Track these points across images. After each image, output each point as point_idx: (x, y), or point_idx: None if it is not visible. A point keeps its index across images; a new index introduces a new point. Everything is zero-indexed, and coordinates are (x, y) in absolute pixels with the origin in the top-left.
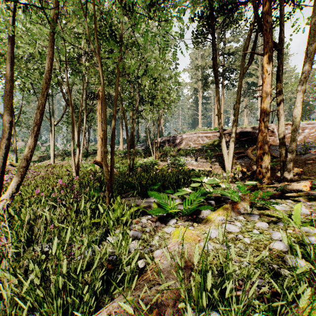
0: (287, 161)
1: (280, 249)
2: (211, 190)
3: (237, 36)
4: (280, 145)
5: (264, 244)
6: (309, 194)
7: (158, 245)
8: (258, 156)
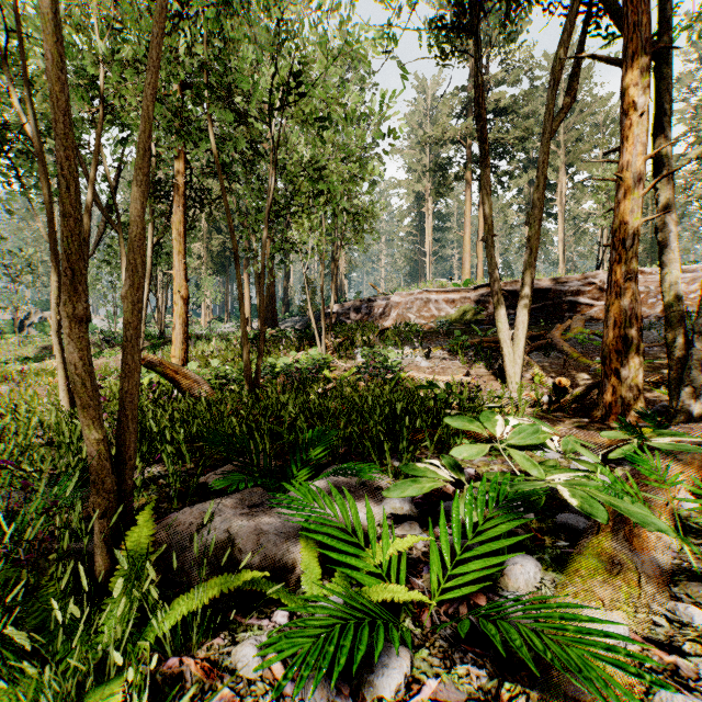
0: (690, 358)
1: None
2: (571, 499)
3: (515, 71)
4: (668, 314)
5: None
6: None
7: None
8: (611, 344)
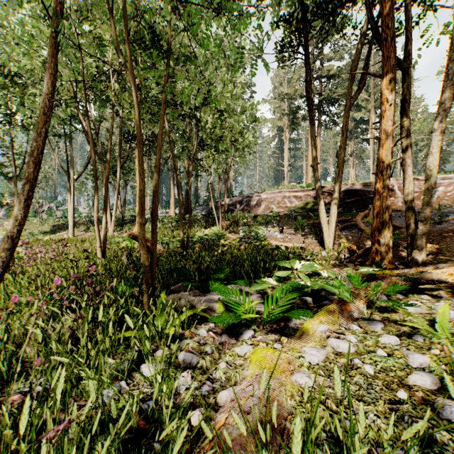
0: (417, 234)
1: (425, 386)
2: (309, 284)
3: (340, 51)
4: (407, 210)
5: (398, 377)
6: (452, 285)
7: (224, 380)
8: (375, 226)
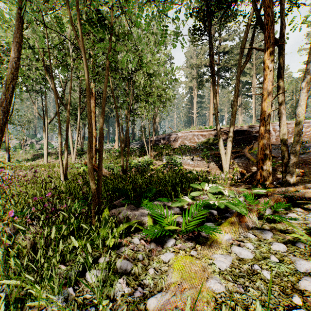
0: (289, 162)
1: None
2: (216, 204)
3: (232, 35)
4: (282, 145)
5: (291, 282)
6: None
7: (153, 285)
8: (259, 157)
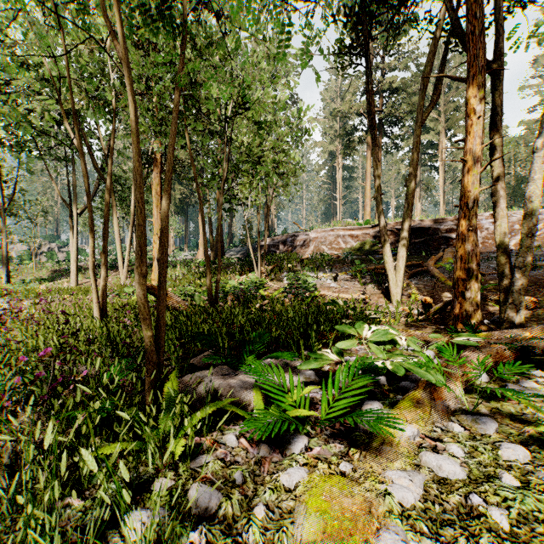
0: (513, 284)
1: None
2: (389, 366)
3: (404, 60)
4: (499, 254)
5: None
6: None
7: None
8: (458, 274)
